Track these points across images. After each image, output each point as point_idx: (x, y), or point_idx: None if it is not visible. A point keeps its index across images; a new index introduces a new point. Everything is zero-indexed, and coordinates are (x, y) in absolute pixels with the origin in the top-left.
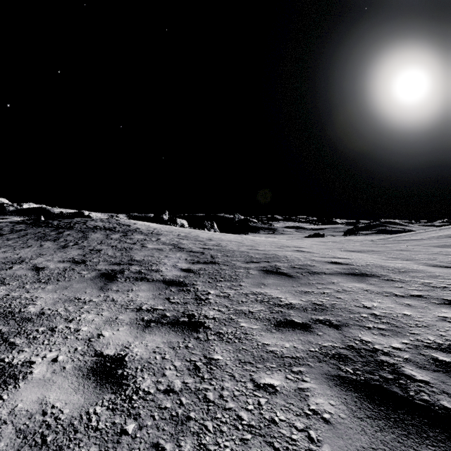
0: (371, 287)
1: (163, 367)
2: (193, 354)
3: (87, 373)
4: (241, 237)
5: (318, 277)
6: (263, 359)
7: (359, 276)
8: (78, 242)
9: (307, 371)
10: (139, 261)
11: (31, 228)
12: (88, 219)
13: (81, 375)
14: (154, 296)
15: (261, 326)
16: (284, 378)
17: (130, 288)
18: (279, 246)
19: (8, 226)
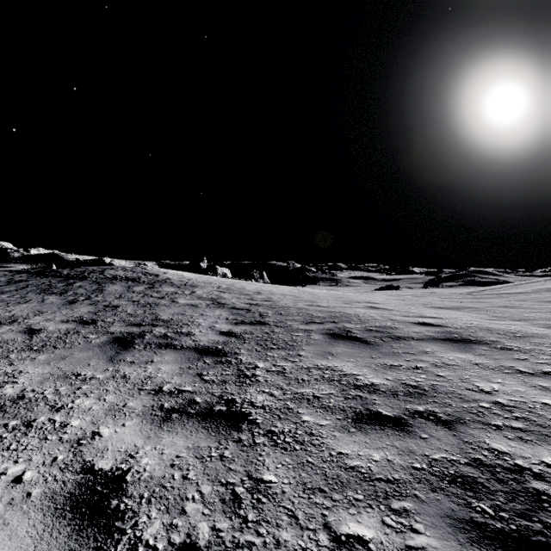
0: (482, 359)
1: (183, 496)
2: (231, 470)
3: (61, 505)
4: (297, 289)
5: (405, 344)
6: (342, 484)
7: (461, 343)
8: (91, 295)
9: (416, 510)
10: (166, 321)
11: (34, 278)
12: (107, 267)
13: (52, 509)
14: (181, 370)
15: (332, 421)
16: (380, 524)
17: (150, 359)
18: (346, 301)
19: (6, 276)
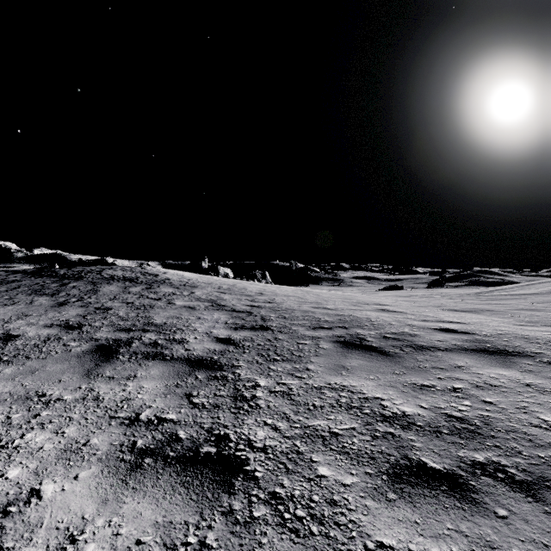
0: (532, 377)
1: None
2: None
3: None
4: (301, 290)
5: (431, 355)
6: None
7: (498, 355)
8: (84, 297)
9: None
10: (159, 326)
11: (28, 279)
12: (106, 267)
13: None
14: (167, 389)
15: (361, 479)
16: None
17: (133, 373)
18: (354, 303)
19: (0, 276)
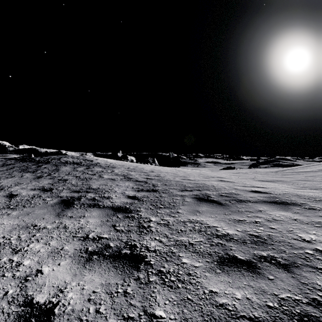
0: (298, 216)
1: None
2: (131, 305)
3: None
4: (175, 169)
5: (245, 205)
6: (215, 320)
7: (282, 204)
8: (51, 173)
9: None
10: (95, 189)
11: (18, 163)
12: (62, 156)
13: None
14: (102, 223)
15: (203, 264)
16: None
17: (83, 214)
18: (205, 176)
19: (2, 161)
